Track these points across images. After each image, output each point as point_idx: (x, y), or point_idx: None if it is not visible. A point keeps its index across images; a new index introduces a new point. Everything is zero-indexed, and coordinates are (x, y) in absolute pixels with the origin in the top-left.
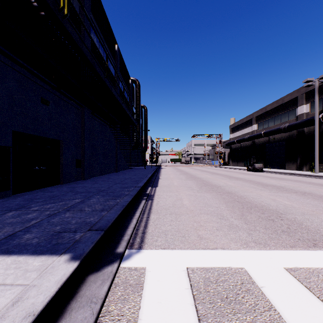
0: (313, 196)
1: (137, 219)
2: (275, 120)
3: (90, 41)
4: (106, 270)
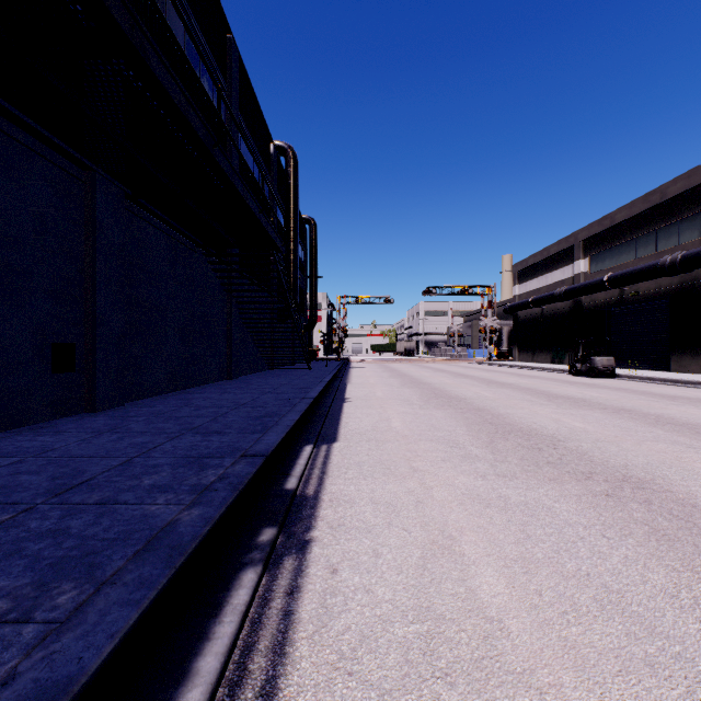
0: None
1: None
2: (640, 246)
3: None
4: None
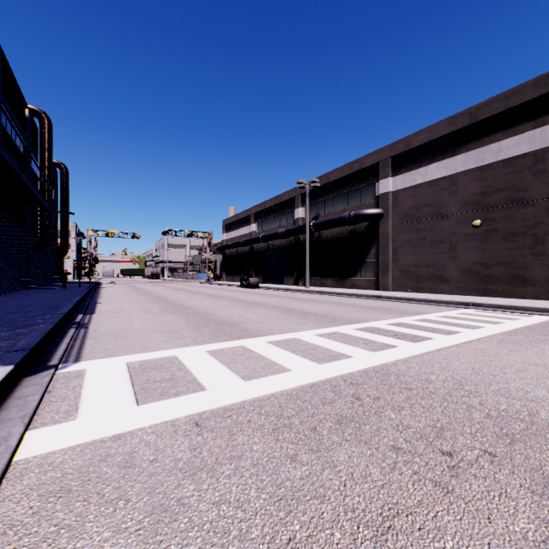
0: (280, 309)
1: (67, 344)
2: (275, 221)
3: None
4: (43, 373)
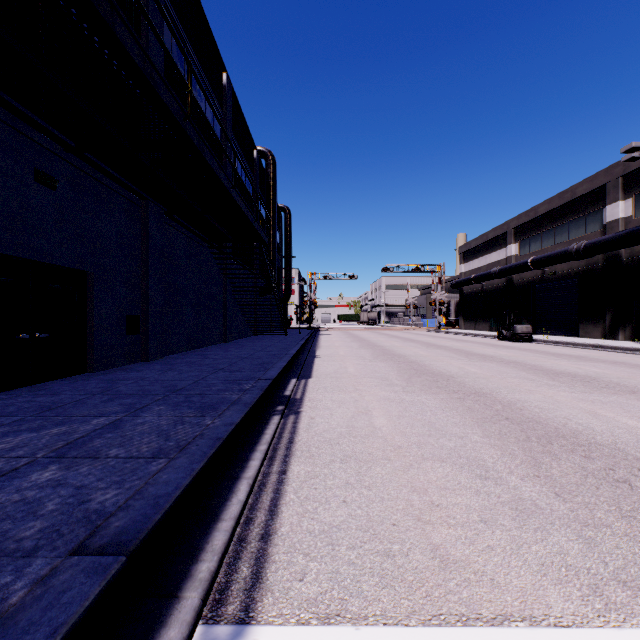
0: None
1: (250, 483)
2: (557, 234)
3: (163, 55)
4: None
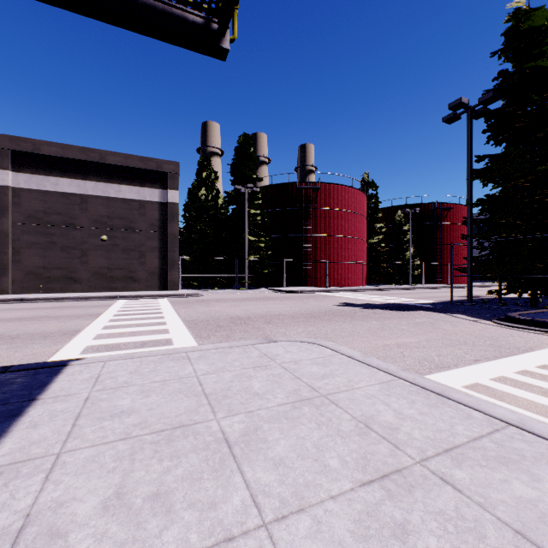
0: None
1: None
2: None
3: None
4: None
